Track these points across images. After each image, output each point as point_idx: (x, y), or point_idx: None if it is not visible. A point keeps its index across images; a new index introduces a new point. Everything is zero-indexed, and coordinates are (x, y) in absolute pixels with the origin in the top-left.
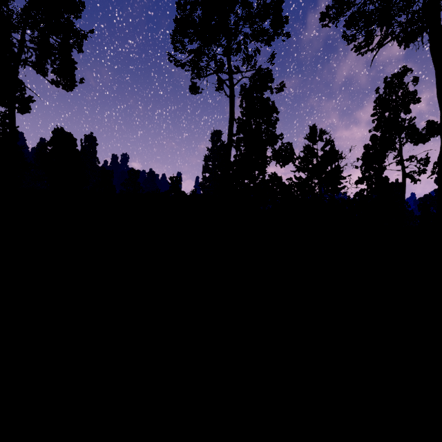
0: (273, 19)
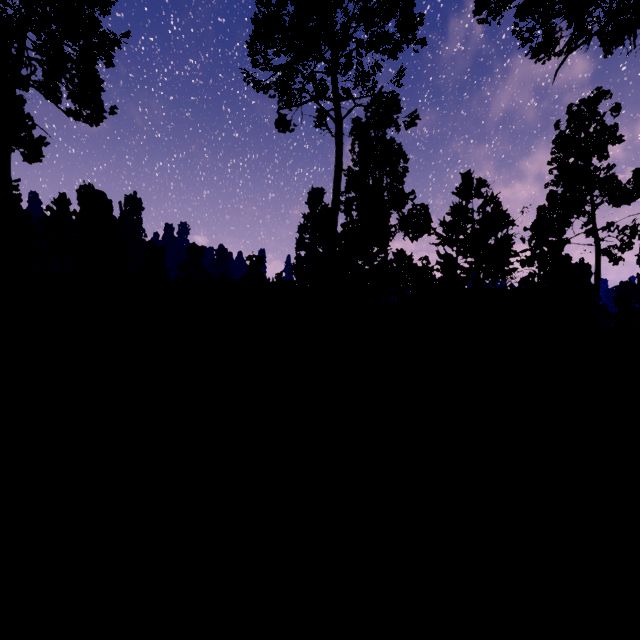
0: (401, 18)
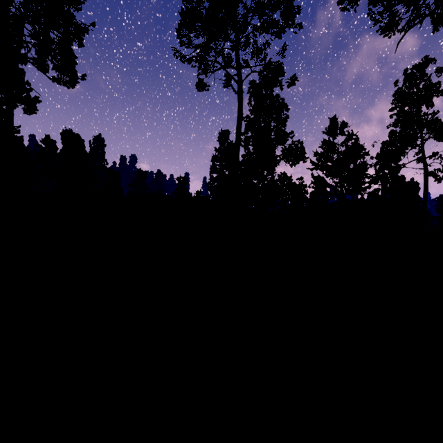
0: (284, 9)
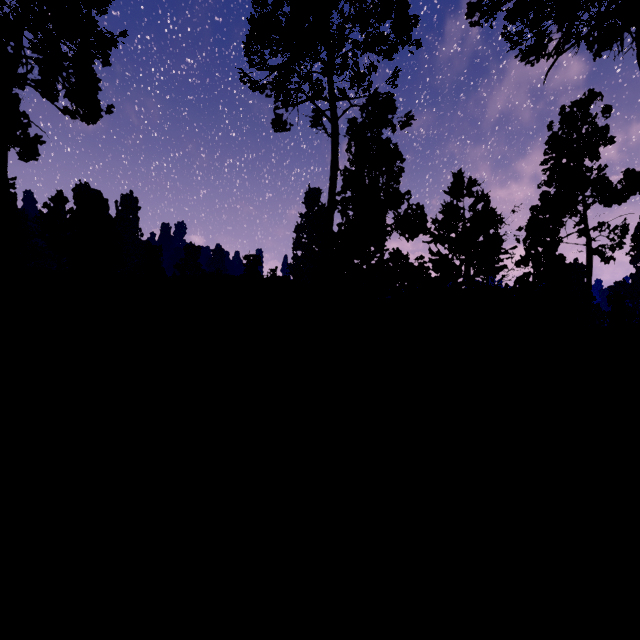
0: (396, 20)
